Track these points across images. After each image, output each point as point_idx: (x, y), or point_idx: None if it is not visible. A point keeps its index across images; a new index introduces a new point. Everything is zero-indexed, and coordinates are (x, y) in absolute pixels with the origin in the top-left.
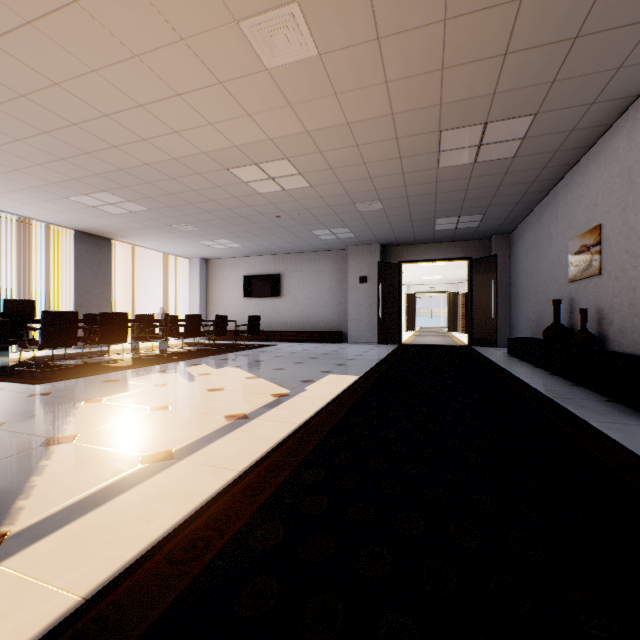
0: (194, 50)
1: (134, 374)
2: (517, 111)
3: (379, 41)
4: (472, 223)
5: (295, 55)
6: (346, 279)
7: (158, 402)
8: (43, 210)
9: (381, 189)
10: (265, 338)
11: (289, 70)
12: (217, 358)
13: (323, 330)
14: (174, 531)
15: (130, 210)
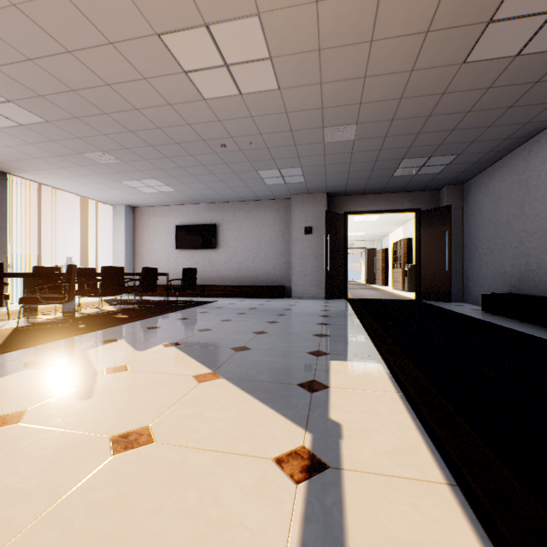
0: None
1: None
2: None
3: None
4: (436, 168)
5: None
6: (288, 230)
7: None
8: None
9: (368, 102)
10: (200, 293)
11: None
12: (143, 325)
13: (263, 284)
14: None
15: (17, 121)
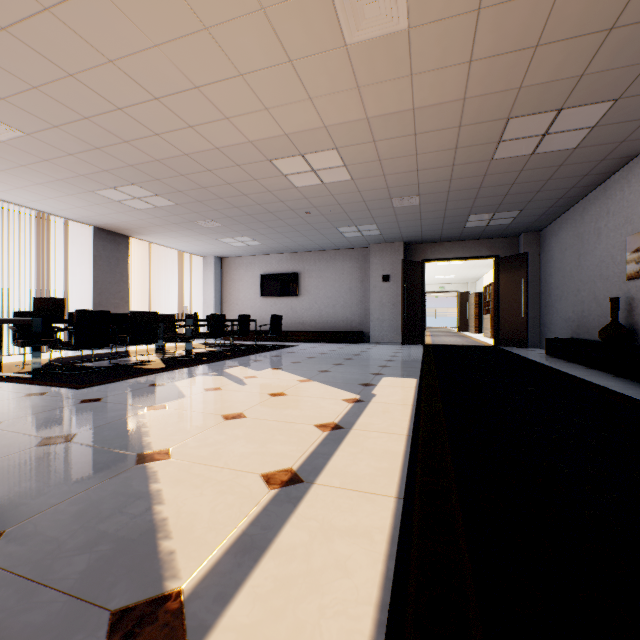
0: (272, 21)
1: (176, 377)
2: (598, 96)
3: (479, 12)
4: (505, 220)
5: (382, 28)
6: (367, 278)
7: (227, 409)
8: (64, 205)
9: (424, 183)
10: (283, 338)
11: (369, 46)
12: (249, 359)
13: (343, 330)
14: (395, 588)
15: (155, 205)
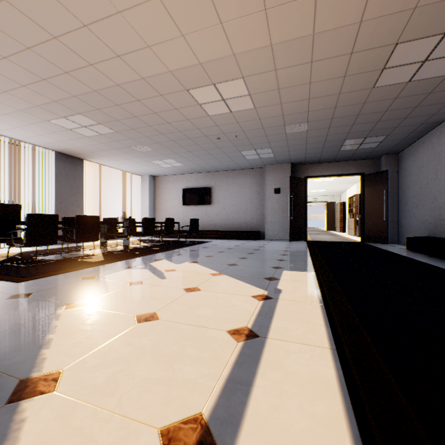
0: None
1: (108, 270)
2: None
3: None
4: (373, 144)
5: None
6: (262, 190)
7: (142, 307)
8: (29, 133)
9: (313, 111)
10: (200, 236)
11: None
12: (172, 253)
13: (244, 230)
14: None
15: (100, 132)
